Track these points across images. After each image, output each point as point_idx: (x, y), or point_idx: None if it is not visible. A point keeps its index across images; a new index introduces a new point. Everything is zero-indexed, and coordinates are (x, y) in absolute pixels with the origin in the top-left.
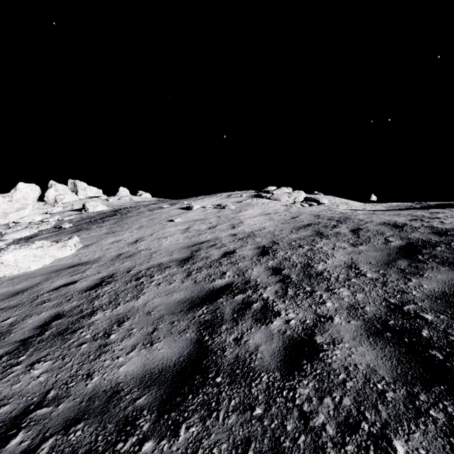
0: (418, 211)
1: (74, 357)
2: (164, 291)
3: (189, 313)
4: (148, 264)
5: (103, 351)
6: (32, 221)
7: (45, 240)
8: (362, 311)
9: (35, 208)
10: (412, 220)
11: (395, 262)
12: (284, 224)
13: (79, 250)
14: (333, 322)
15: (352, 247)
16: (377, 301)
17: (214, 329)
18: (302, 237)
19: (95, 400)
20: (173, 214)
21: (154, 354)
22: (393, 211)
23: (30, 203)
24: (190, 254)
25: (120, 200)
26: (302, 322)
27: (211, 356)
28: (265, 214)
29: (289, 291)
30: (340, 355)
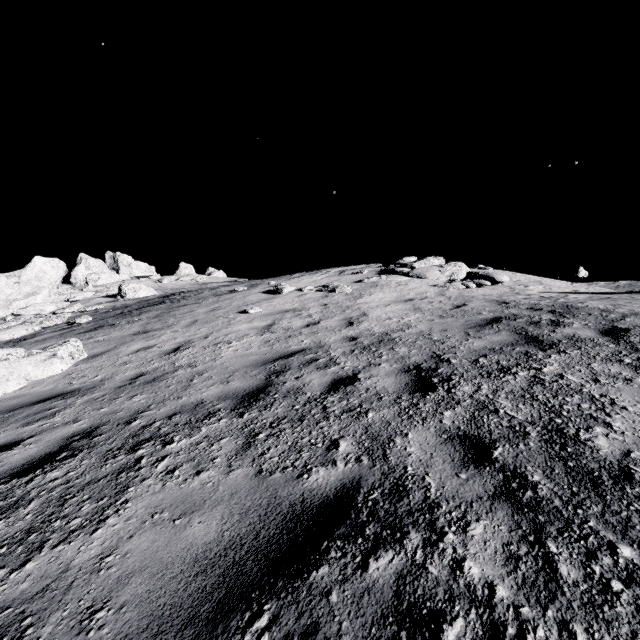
0: None
1: None
2: (175, 501)
3: None
4: (175, 404)
5: None
6: (41, 313)
7: (40, 343)
8: None
9: (54, 293)
10: None
11: None
12: (444, 318)
13: (78, 363)
14: None
15: None
16: None
17: None
18: (497, 348)
19: None
20: (250, 301)
21: None
22: None
23: (46, 285)
24: (264, 380)
25: (179, 281)
26: None
27: None
28: (404, 300)
29: (557, 560)
30: None
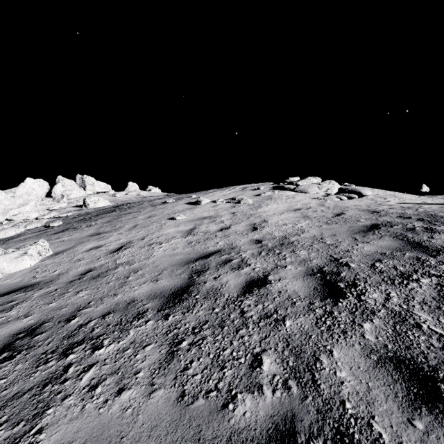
0: None
1: None
2: (90, 435)
3: None
4: (111, 302)
5: None
6: (27, 218)
7: (21, 242)
8: None
9: (39, 204)
10: None
11: None
12: (330, 224)
13: (44, 259)
14: None
15: None
16: None
17: None
18: (388, 253)
19: None
20: (177, 210)
21: None
22: None
23: (33, 198)
24: (187, 279)
25: (127, 195)
26: None
27: None
28: (294, 210)
29: None
30: None
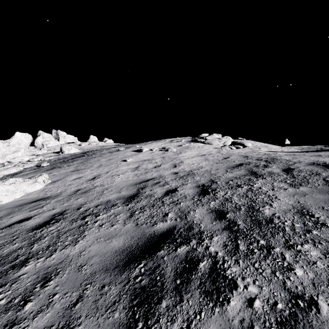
0: None
1: None
2: (104, 235)
3: (124, 271)
4: (98, 201)
5: None
6: (22, 161)
7: (25, 176)
8: None
9: (27, 151)
10: None
11: None
12: (218, 164)
13: (47, 185)
14: (321, 312)
15: (292, 188)
16: None
17: (151, 307)
18: (238, 177)
19: None
20: (127, 155)
21: None
22: (310, 153)
23: (23, 147)
24: (136, 191)
25: (90, 145)
26: (272, 306)
27: None
28: (201, 155)
29: (239, 245)
30: None
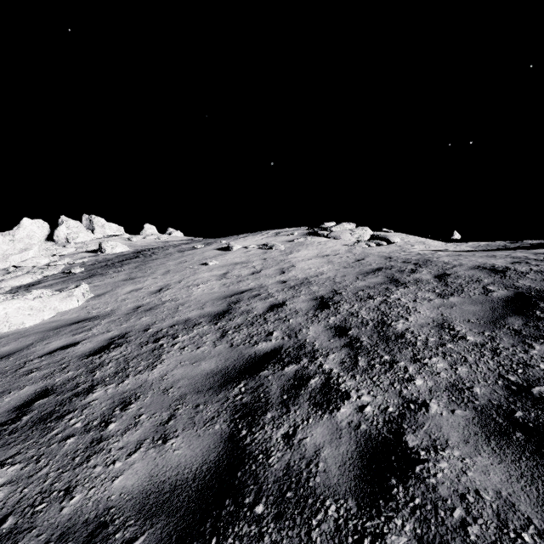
0: (518, 252)
1: (53, 460)
2: (190, 358)
3: (221, 391)
4: (172, 320)
5: (95, 450)
6: (37, 265)
7: (49, 288)
8: (470, 394)
9: (42, 249)
10: (515, 263)
11: (504, 319)
12: (346, 268)
13: (89, 300)
14: (429, 411)
15: (440, 299)
16: (489, 379)
17: (255, 418)
18: (372, 286)
19: (68, 539)
20: (208, 256)
21: (166, 457)
22: (484, 252)
23: (36, 243)
24: (227, 307)
25: (145, 239)
26: (382, 410)
27: (249, 464)
28: (322, 256)
29: (359, 361)
30: (448, 470)
